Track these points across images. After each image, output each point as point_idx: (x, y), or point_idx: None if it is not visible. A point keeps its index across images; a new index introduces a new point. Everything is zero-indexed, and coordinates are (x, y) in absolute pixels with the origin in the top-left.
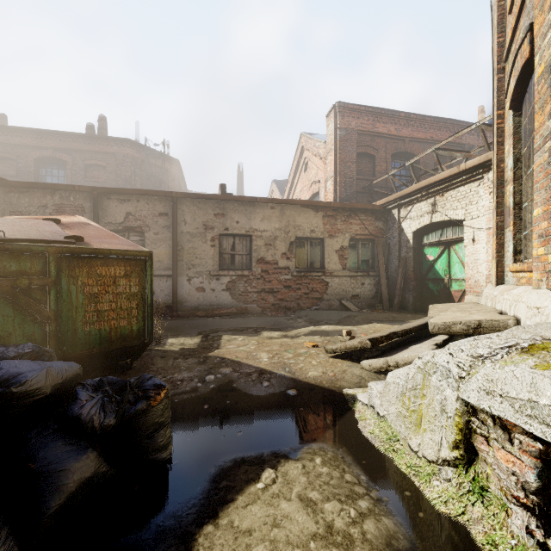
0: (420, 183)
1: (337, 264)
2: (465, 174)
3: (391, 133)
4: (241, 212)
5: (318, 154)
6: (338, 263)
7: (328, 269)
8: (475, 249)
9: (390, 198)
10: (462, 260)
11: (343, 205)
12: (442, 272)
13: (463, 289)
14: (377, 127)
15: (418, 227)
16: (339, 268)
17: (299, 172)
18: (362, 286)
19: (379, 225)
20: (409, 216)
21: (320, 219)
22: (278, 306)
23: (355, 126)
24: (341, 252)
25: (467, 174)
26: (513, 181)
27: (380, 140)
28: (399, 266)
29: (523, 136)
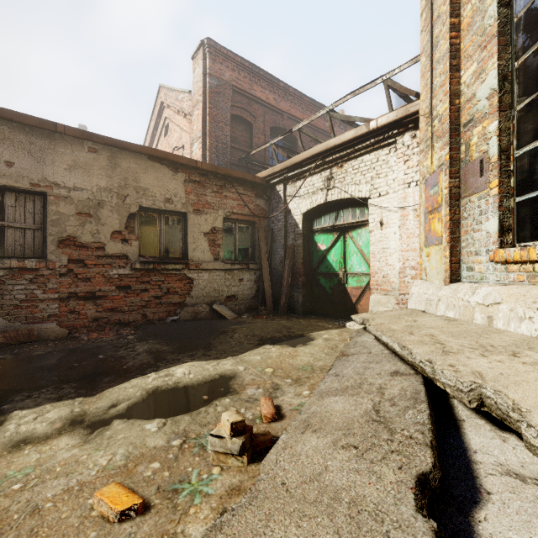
0: (315, 148)
1: (207, 253)
2: (374, 136)
3: (270, 101)
4: (19, 145)
5: (182, 109)
6: (208, 252)
7: (193, 260)
8: (384, 234)
9: (275, 168)
10: (362, 250)
11: (216, 168)
12: (337, 265)
13: (363, 286)
14: (255, 90)
15: (310, 208)
16: (209, 258)
17: (157, 137)
18: (241, 283)
19: (260, 204)
20: (298, 193)
21: (181, 184)
22: (105, 320)
23: (230, 79)
24: (212, 236)
25: (377, 136)
26: (499, 112)
27: (258, 107)
28: (286, 257)
29: (515, 37)
